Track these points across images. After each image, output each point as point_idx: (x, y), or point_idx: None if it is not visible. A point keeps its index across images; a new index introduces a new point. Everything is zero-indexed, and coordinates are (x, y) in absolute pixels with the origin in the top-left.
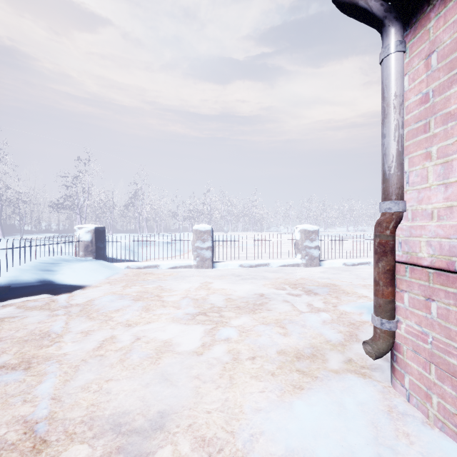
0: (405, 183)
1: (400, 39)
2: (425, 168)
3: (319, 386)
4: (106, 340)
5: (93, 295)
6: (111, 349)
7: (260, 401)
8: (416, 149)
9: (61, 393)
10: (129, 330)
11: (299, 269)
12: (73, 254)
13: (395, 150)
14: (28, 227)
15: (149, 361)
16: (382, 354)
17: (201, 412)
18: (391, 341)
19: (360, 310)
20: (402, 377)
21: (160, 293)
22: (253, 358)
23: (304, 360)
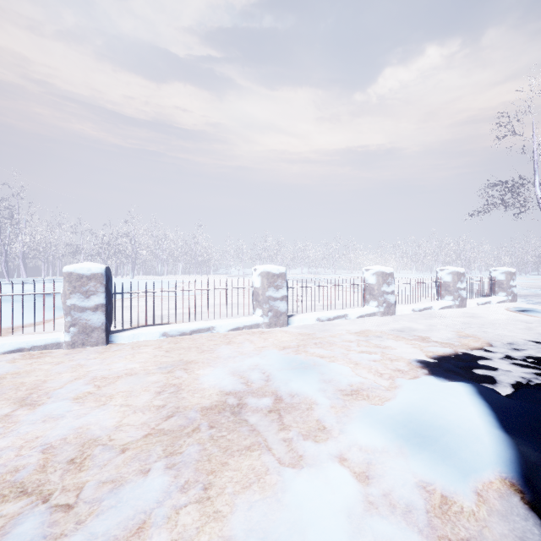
0: None
1: None
2: None
3: None
4: None
5: None
6: None
7: None
8: None
9: None
10: None
11: (260, 333)
12: None
13: None
14: None
15: None
16: None
17: None
18: None
19: (396, 438)
20: None
21: None
22: None
23: None
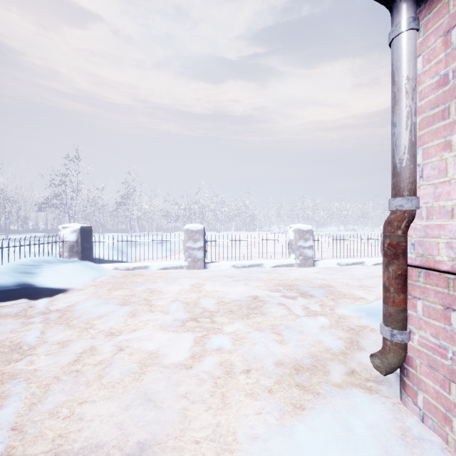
0: (418, 177)
1: (413, 16)
2: (444, 159)
3: (322, 405)
4: (84, 352)
5: (76, 299)
6: (88, 363)
7: (256, 426)
8: (432, 139)
9: (24, 421)
10: (112, 339)
11: (293, 269)
12: (58, 255)
13: (408, 140)
14: (14, 226)
15: (131, 377)
16: (393, 369)
17: (189, 442)
18: (403, 355)
19: (359, 313)
20: (414, 394)
21: (148, 296)
22: (247, 372)
23: (304, 373)
